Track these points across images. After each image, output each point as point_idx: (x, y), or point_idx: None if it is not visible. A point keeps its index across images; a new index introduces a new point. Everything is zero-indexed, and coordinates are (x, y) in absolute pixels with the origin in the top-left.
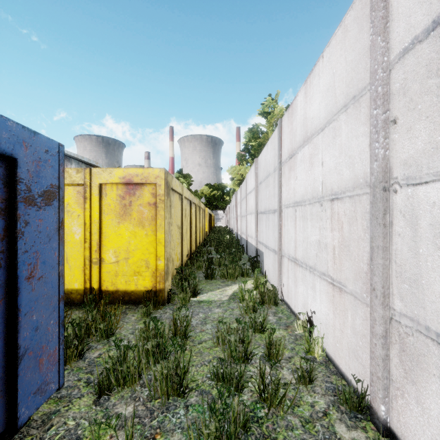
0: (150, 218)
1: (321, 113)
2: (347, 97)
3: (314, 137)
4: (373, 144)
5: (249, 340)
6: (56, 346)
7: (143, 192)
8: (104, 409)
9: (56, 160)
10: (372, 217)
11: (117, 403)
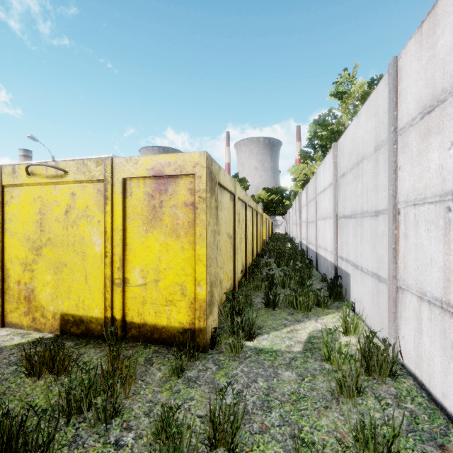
0: (187, 224)
1: None
2: None
3: None
4: None
5: None
6: None
7: (177, 187)
8: None
9: None
10: None
11: None
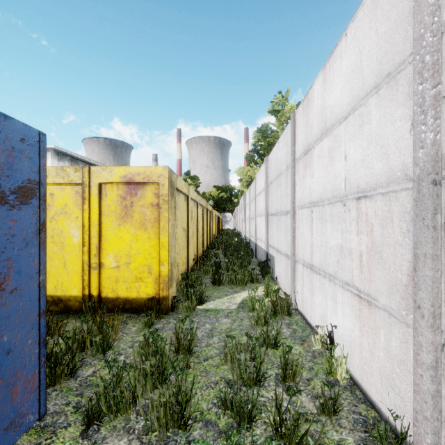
0: (153, 220)
1: (344, 100)
2: (379, 76)
3: (335, 127)
4: (418, 127)
5: (261, 360)
6: (36, 369)
7: (145, 192)
8: (91, 443)
9: (35, 151)
10: (417, 218)
11: (107, 435)
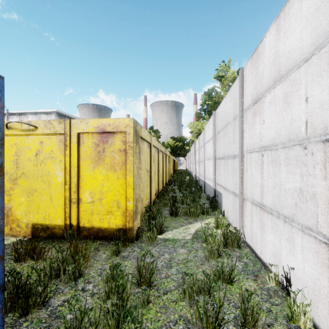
0: (121, 163)
1: (304, 42)
2: None
3: (292, 72)
4: None
5: (220, 303)
6: None
7: (114, 139)
8: None
9: None
10: None
11: None
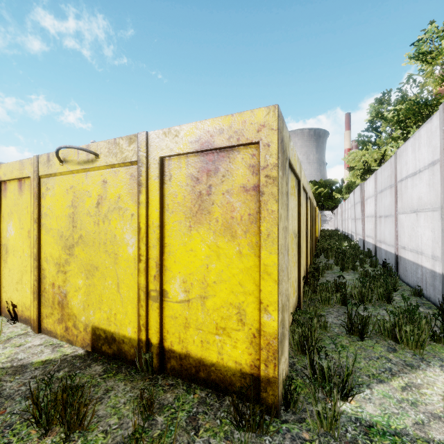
0: (247, 218)
1: None
2: None
3: None
4: None
5: None
6: None
7: (232, 164)
8: None
9: None
10: None
11: None
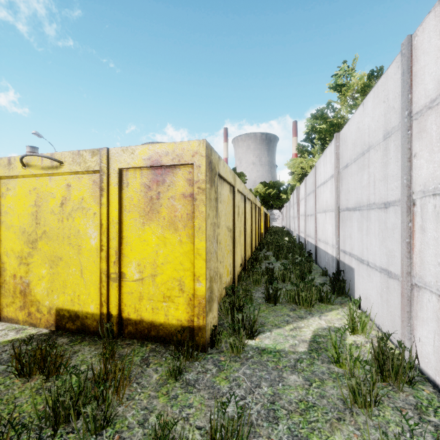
0: (186, 216)
1: None
2: None
3: None
4: None
5: None
6: None
7: (175, 178)
8: None
9: None
10: None
11: None
